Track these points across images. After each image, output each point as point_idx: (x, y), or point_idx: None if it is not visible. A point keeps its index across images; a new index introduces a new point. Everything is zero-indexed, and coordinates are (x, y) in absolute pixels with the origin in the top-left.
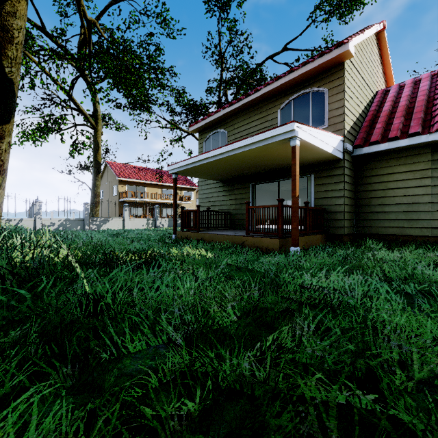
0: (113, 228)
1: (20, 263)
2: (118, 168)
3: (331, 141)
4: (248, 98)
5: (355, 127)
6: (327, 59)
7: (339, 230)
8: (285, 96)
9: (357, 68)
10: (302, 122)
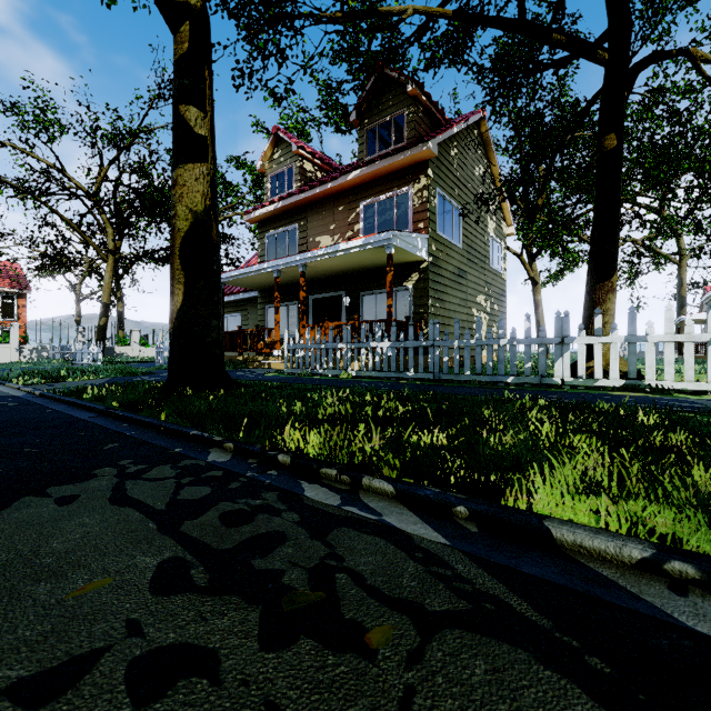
0: None
1: None
2: None
3: None
4: None
5: None
6: None
7: None
8: None
9: None
10: None
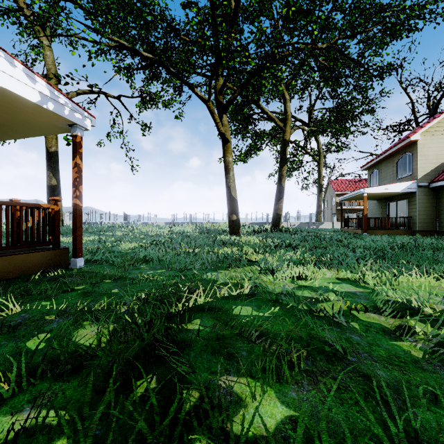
0: (326, 228)
1: (286, 230)
2: (337, 184)
3: (399, 186)
4: (381, 156)
5: (438, 169)
6: (405, 143)
7: (415, 228)
8: (399, 155)
9: (441, 133)
10: (405, 169)
